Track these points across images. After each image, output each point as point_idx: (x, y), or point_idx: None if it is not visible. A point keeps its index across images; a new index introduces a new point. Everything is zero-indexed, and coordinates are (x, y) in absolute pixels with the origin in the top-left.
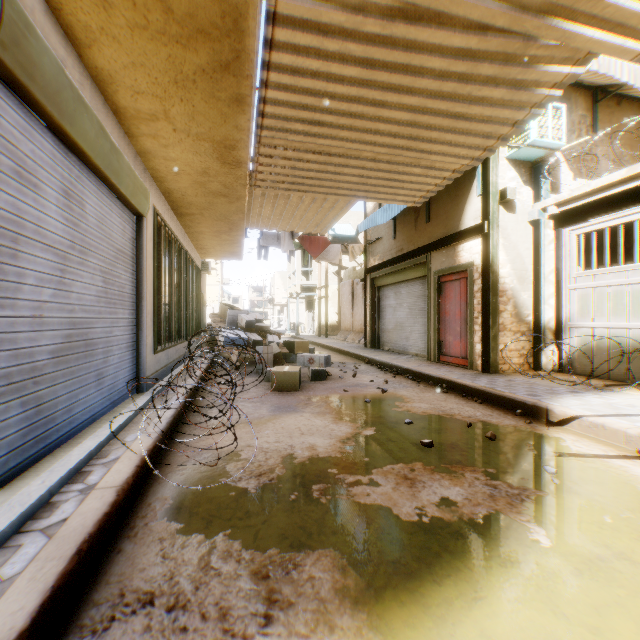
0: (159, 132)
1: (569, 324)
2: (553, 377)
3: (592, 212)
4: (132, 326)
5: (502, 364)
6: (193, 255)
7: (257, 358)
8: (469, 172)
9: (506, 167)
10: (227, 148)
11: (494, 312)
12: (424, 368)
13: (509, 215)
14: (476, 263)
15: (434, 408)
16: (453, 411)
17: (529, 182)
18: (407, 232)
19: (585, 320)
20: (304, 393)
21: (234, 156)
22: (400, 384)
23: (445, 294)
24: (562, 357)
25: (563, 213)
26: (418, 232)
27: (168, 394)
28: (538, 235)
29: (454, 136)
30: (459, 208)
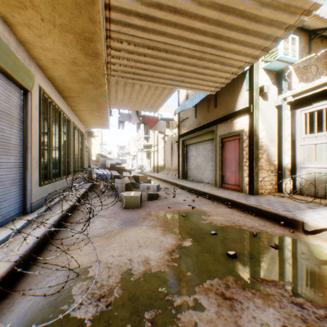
0: (31, 22)
1: (300, 166)
2: (293, 197)
3: (315, 99)
4: (19, 168)
5: (260, 189)
6: (78, 125)
7: (115, 186)
8: (241, 77)
9: (263, 74)
10: (86, 40)
11: (256, 159)
12: (215, 191)
13: (264, 102)
14: (245, 130)
15: (227, 220)
16: (240, 222)
17: (275, 83)
18: (203, 114)
19: (310, 163)
20: (143, 210)
21: (92, 48)
22: (202, 202)
23: (225, 148)
24: (295, 185)
25: (296, 101)
26: (209, 113)
27: (49, 214)
28: (280, 114)
29: (245, 37)
30: (234, 98)
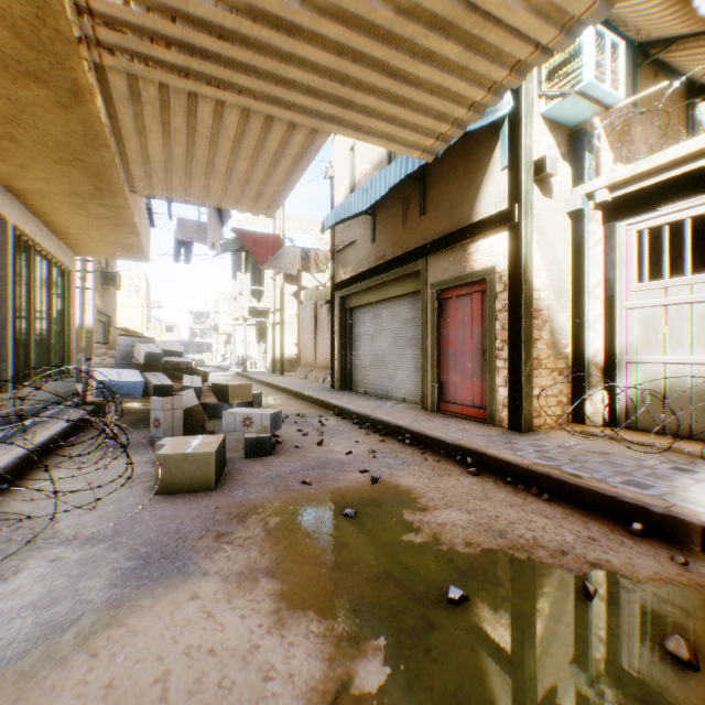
0: None
1: (627, 358)
2: (623, 439)
3: (666, 196)
4: None
5: (537, 417)
6: (46, 242)
7: (153, 418)
8: (488, 136)
9: (541, 129)
10: None
11: (528, 341)
12: (425, 425)
13: (545, 200)
14: (499, 269)
15: (480, 525)
16: (520, 532)
17: (567, 157)
18: (391, 231)
19: (652, 352)
20: (224, 496)
21: None
22: (396, 457)
23: (448, 316)
24: (616, 405)
25: (618, 200)
26: (408, 230)
27: None
28: (580, 232)
29: None
30: (471, 190)
